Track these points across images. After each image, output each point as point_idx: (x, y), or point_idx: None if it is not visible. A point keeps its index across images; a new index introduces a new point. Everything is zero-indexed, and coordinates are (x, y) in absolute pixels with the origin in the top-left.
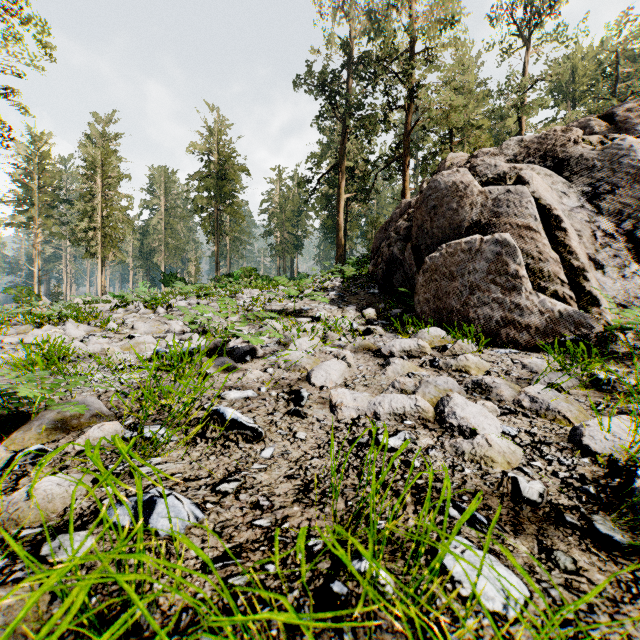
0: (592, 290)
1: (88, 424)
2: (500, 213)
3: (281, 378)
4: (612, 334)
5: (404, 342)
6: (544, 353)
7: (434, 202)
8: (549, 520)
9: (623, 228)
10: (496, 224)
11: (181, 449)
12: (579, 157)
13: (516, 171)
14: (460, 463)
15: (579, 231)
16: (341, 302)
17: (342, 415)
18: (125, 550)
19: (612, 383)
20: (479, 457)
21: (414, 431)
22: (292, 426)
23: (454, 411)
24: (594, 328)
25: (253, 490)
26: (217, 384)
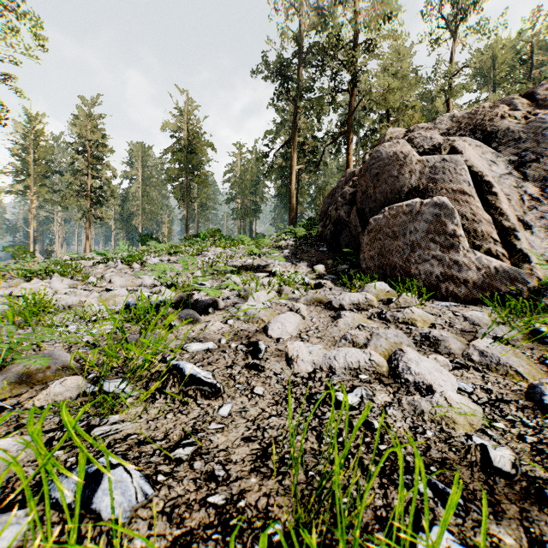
0: (522, 248)
1: (53, 377)
2: (437, 179)
3: (240, 330)
4: (545, 288)
5: (353, 296)
6: (482, 306)
7: (377, 170)
8: (529, 498)
9: (547, 192)
10: (433, 189)
11: (140, 405)
12: (506, 130)
13: (449, 142)
14: (421, 424)
15: (508, 195)
16: (294, 259)
17: (298, 369)
18: None
19: None
20: (439, 417)
21: (370, 386)
22: (250, 380)
23: (409, 366)
24: (528, 283)
25: (209, 456)
26: (181, 335)
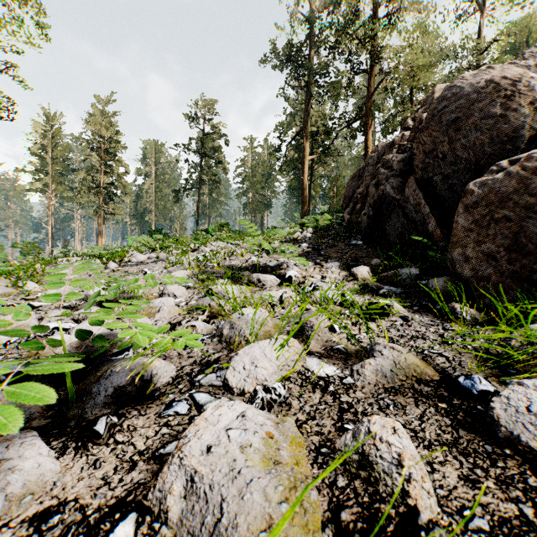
0: None
1: None
2: None
3: None
4: None
5: None
6: None
7: (454, 114)
8: None
9: None
10: None
11: None
12: None
13: None
14: None
15: None
16: (317, 256)
17: None
18: None
19: None
20: None
21: None
22: None
23: None
24: None
25: None
26: None
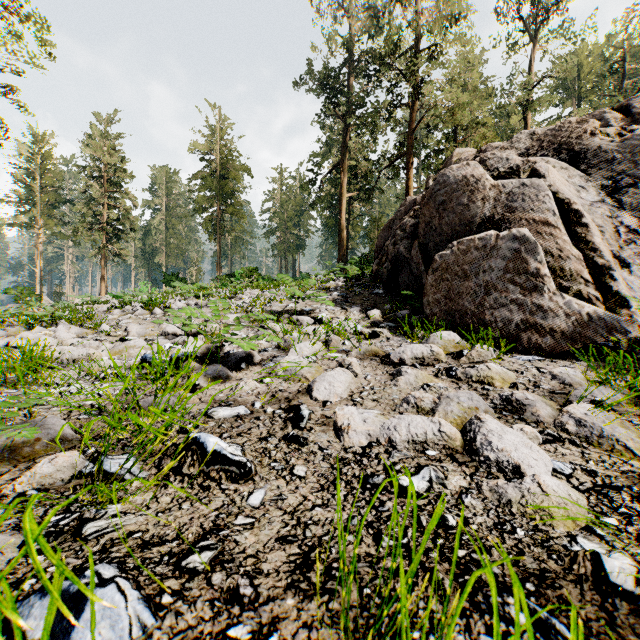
0: (620, 290)
1: (44, 452)
2: (515, 208)
3: (279, 390)
4: None
5: (416, 348)
6: (572, 360)
7: (443, 197)
8: None
9: None
10: (511, 220)
11: (149, 491)
12: (597, 149)
13: (529, 164)
14: (508, 519)
15: (601, 227)
16: (344, 303)
17: (350, 441)
18: None
19: None
20: (532, 510)
21: (440, 466)
22: (289, 457)
23: (489, 441)
24: (629, 333)
25: (232, 565)
26: (206, 397)
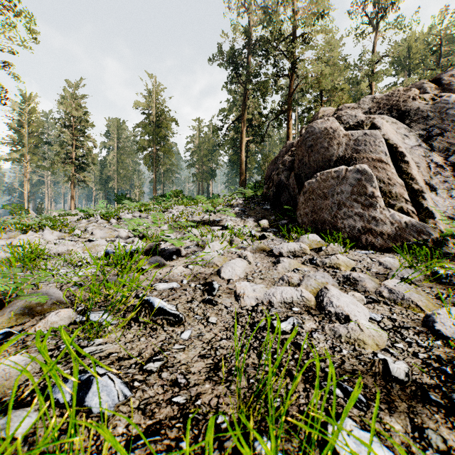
0: (428, 206)
1: (49, 310)
2: (359, 150)
3: (198, 272)
4: (445, 239)
5: (290, 245)
6: (394, 253)
7: (311, 142)
8: (416, 398)
9: (450, 161)
10: (356, 158)
11: (119, 331)
12: (416, 109)
13: (370, 120)
14: (338, 345)
15: (417, 163)
16: (243, 215)
17: (244, 303)
18: (56, 435)
19: (449, 277)
20: (353, 340)
21: (300, 317)
22: (206, 312)
23: (331, 301)
24: (432, 235)
25: (173, 369)
26: (150, 277)
